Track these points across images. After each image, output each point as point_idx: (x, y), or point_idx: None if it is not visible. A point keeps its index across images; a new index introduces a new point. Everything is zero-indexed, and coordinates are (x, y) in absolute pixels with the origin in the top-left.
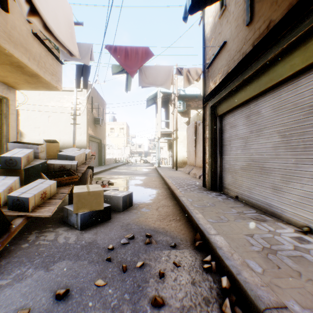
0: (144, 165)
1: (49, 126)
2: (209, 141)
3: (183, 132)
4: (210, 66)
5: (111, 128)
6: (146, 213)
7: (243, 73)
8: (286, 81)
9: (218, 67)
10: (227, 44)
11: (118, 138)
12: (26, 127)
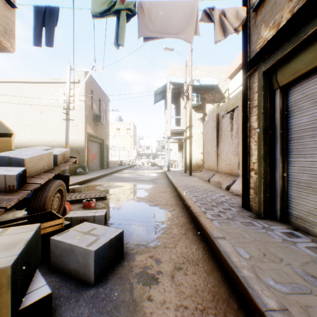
0: (151, 168)
1: (42, 124)
2: (259, 132)
3: (196, 130)
4: (262, 2)
5: (117, 128)
6: (149, 295)
7: None
8: None
9: None
10: None
11: (125, 139)
12: (16, 125)
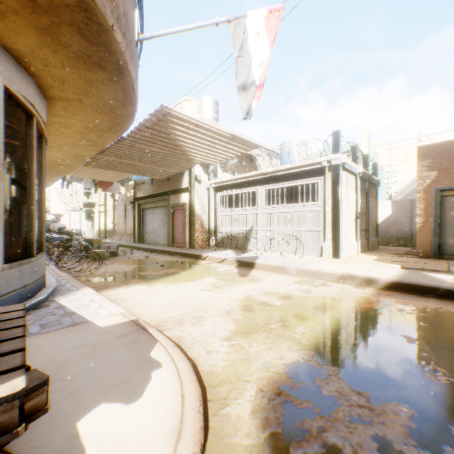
0: None
1: None
2: (137, 219)
3: (108, 204)
4: (138, 184)
5: None
6: None
7: (150, 199)
8: (160, 207)
9: (142, 188)
10: (145, 183)
11: None
12: None
